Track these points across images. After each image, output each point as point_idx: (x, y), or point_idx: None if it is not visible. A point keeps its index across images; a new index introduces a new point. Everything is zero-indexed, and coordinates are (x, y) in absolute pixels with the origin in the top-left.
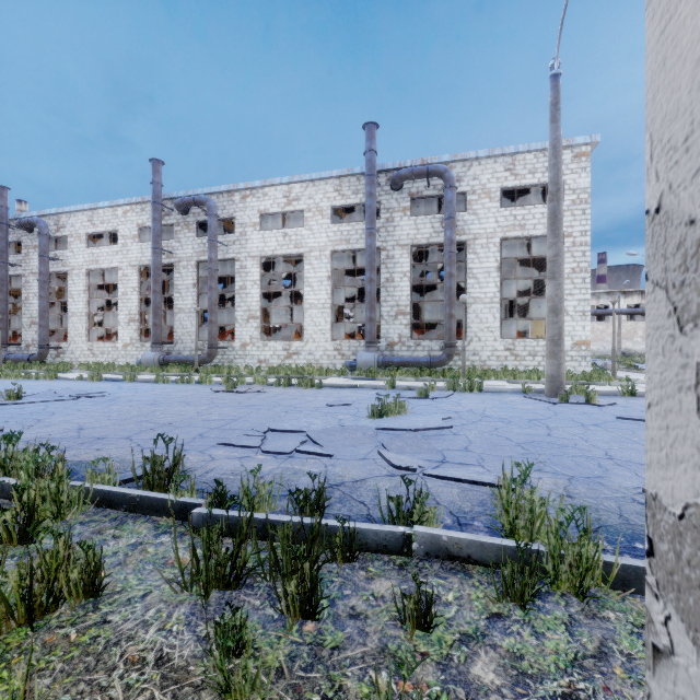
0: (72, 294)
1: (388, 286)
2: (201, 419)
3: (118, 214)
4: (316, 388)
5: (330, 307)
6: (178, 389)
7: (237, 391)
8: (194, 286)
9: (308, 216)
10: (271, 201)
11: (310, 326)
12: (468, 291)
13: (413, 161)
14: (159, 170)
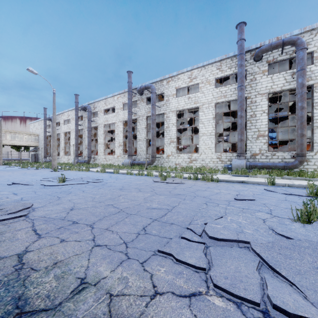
0: (99, 135)
1: (252, 119)
2: (146, 206)
3: (115, 99)
4: (214, 182)
5: (214, 134)
6: (136, 179)
7: (167, 181)
8: (145, 128)
9: (202, 85)
10: (181, 81)
11: (202, 145)
12: (315, 118)
13: (270, 40)
14: (130, 76)
